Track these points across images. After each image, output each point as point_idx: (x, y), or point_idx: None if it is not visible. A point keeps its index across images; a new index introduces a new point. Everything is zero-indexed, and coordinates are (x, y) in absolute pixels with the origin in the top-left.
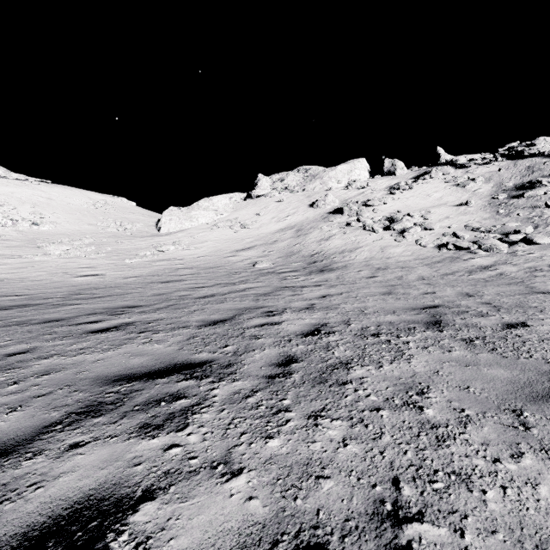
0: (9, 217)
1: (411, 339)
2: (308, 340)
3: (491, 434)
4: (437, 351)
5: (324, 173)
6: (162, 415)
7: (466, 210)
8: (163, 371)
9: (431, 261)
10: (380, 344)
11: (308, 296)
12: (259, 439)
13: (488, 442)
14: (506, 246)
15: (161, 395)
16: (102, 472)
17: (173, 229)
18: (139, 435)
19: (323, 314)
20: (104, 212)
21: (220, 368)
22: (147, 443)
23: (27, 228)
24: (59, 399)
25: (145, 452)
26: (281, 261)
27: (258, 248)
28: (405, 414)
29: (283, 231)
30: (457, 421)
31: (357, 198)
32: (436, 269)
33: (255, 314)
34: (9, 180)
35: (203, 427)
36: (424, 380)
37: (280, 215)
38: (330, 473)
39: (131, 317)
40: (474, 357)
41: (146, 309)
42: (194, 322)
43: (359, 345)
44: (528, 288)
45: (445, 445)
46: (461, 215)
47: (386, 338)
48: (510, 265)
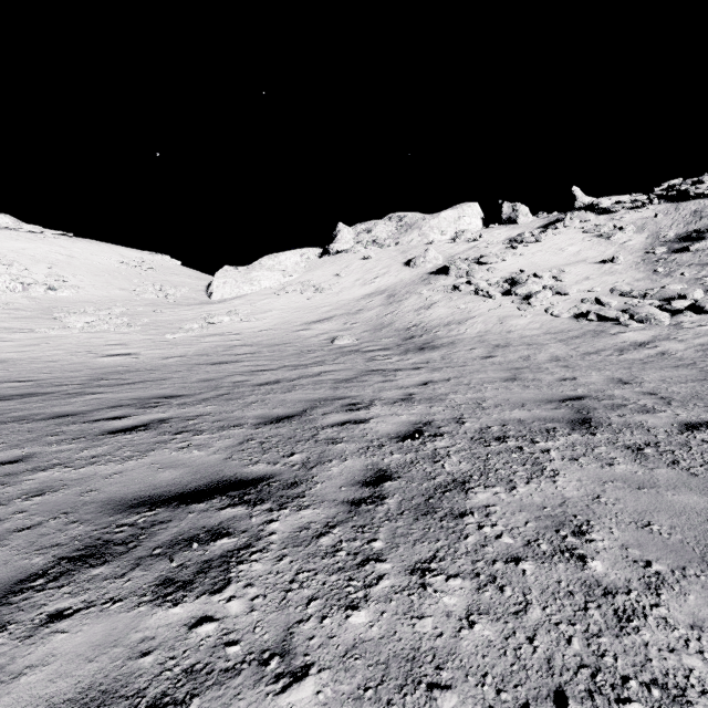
0: (18, 280)
1: (552, 446)
2: (407, 446)
3: (703, 608)
4: (593, 464)
5: (423, 221)
6: (193, 564)
7: (612, 269)
8: (202, 492)
9: (567, 336)
10: (508, 452)
11: (405, 383)
12: (337, 610)
13: (700, 623)
14: (668, 315)
15: (195, 531)
16: (89, 667)
17: (228, 295)
18: (155, 599)
19: (426, 409)
20: (140, 274)
21: (282, 487)
22: (165, 613)
23: (42, 294)
24: (49, 534)
25: (160, 630)
26: (368, 336)
27: (337, 320)
28: (559, 569)
29: (370, 297)
30: (643, 583)
31: (467, 254)
32: (574, 346)
33: (333, 407)
34: (19, 232)
35: (251, 587)
36: (581, 510)
37: (366, 276)
38: (450, 677)
39: (166, 411)
40: (649, 475)
41: (188, 400)
42: (250, 419)
43: (479, 453)
44: (703, 372)
45: (632, 628)
46: (605, 275)
47: (516, 443)
48: (675, 341)
